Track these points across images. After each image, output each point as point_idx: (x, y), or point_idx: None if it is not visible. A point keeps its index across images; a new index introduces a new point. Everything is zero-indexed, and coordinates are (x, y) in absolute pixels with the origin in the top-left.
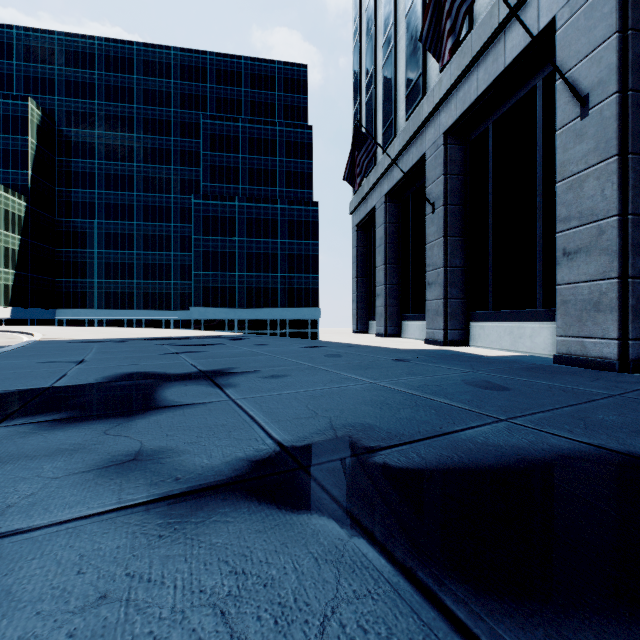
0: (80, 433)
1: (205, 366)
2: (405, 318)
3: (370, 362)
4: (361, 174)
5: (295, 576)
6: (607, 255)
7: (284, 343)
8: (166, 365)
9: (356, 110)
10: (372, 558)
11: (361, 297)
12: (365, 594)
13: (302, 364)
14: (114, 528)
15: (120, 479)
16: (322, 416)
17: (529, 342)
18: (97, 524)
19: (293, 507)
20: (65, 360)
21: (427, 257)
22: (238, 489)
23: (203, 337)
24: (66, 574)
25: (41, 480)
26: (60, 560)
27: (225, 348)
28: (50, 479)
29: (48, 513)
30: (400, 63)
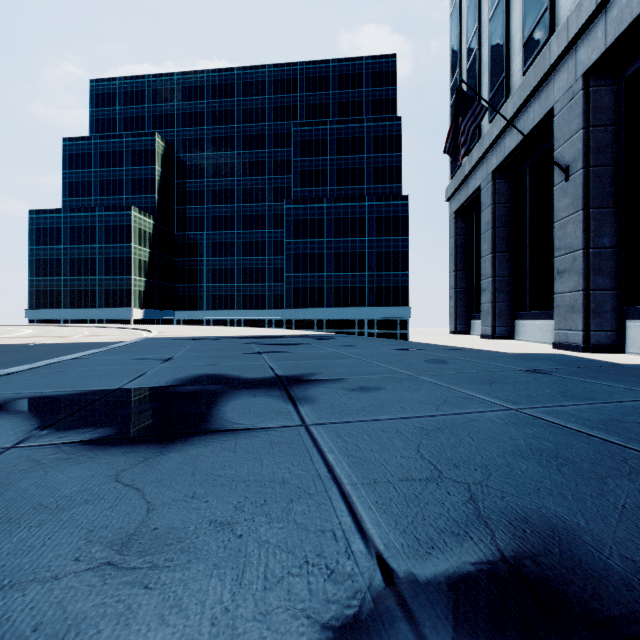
0: (87, 472)
1: (283, 370)
2: (520, 316)
3: (491, 373)
4: (466, 144)
5: None
6: None
7: (373, 344)
8: (243, 367)
9: (454, 82)
10: None
11: (460, 293)
12: None
13: (398, 372)
14: None
15: (44, 636)
16: (451, 480)
17: None
18: None
19: None
20: (156, 357)
21: (556, 238)
22: None
23: (290, 336)
24: None
25: None
26: None
27: (309, 348)
28: None
29: None
30: (514, 7)
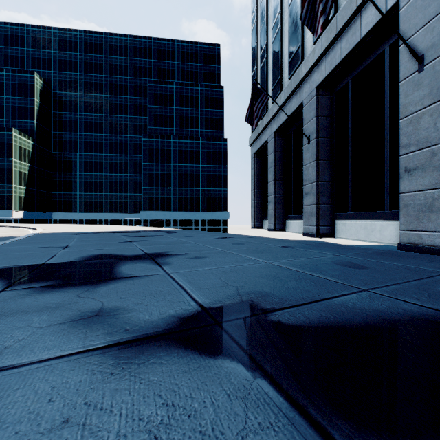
0: (61, 295)
1: (149, 250)
2: (288, 218)
3: (264, 248)
4: (257, 117)
5: (212, 409)
6: (438, 171)
7: (204, 235)
8: (123, 249)
9: (254, 73)
10: (272, 396)
11: (257, 203)
12: (268, 426)
13: (216, 249)
14: (78, 366)
15: (86, 329)
16: (231, 286)
17: (379, 235)
18: (66, 363)
19: (211, 353)
20: (56, 246)
21: (304, 175)
22: (170, 338)
23: (149, 231)
24: (40, 402)
25: (30, 329)
26: (37, 390)
27: (163, 238)
28: (37, 328)
29: (32, 353)
30: (285, 39)
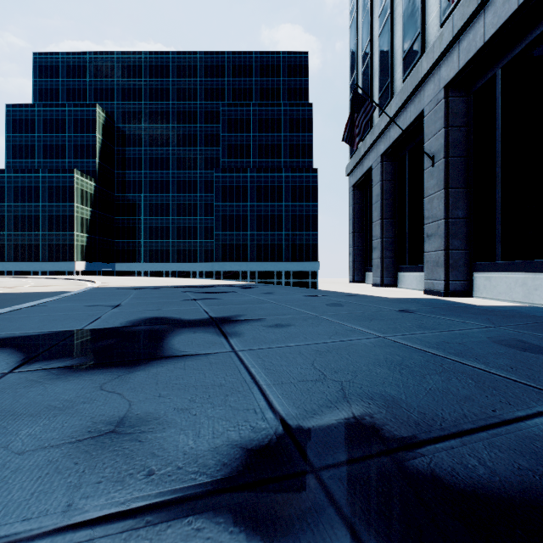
0: (78, 386)
1: (216, 313)
2: (401, 269)
3: (373, 312)
4: (359, 134)
5: None
6: None
7: (288, 292)
8: (183, 311)
9: (353, 81)
10: None
11: (357, 250)
12: None
13: (305, 313)
14: None
15: (84, 465)
16: (331, 380)
17: None
18: None
19: None
20: (106, 304)
21: (426, 210)
22: (222, 508)
23: (219, 285)
24: None
25: (3, 455)
26: None
27: (236, 296)
28: (13, 455)
29: None
30: (397, 28)
